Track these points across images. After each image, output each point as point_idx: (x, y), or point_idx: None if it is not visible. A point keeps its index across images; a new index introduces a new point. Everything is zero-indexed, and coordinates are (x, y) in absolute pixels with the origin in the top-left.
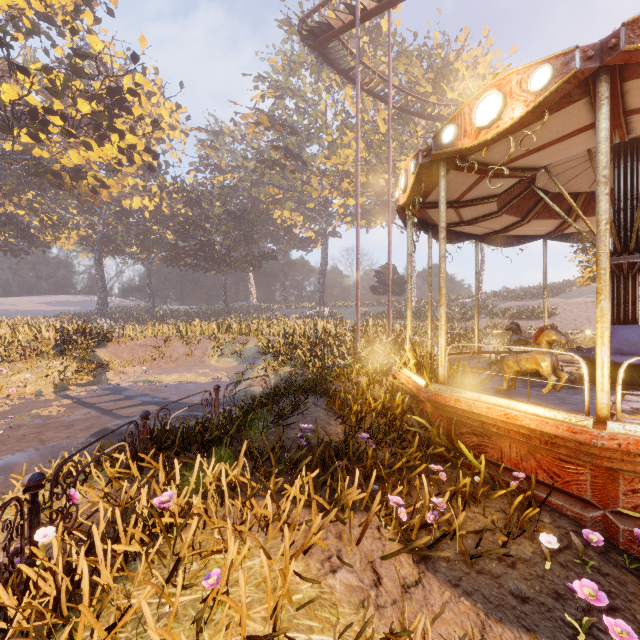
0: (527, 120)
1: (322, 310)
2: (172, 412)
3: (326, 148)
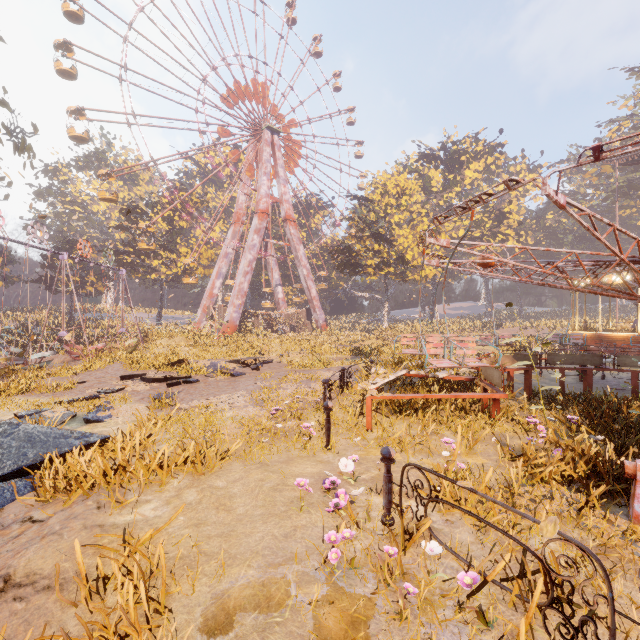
0: None
1: None
2: None
3: None
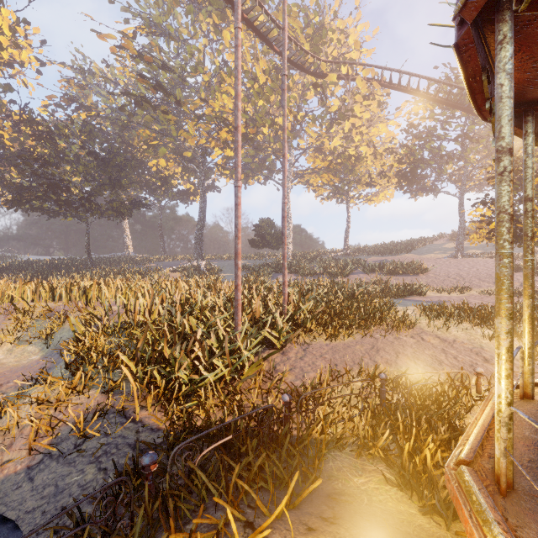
0: None
1: (200, 263)
2: None
3: (203, 90)
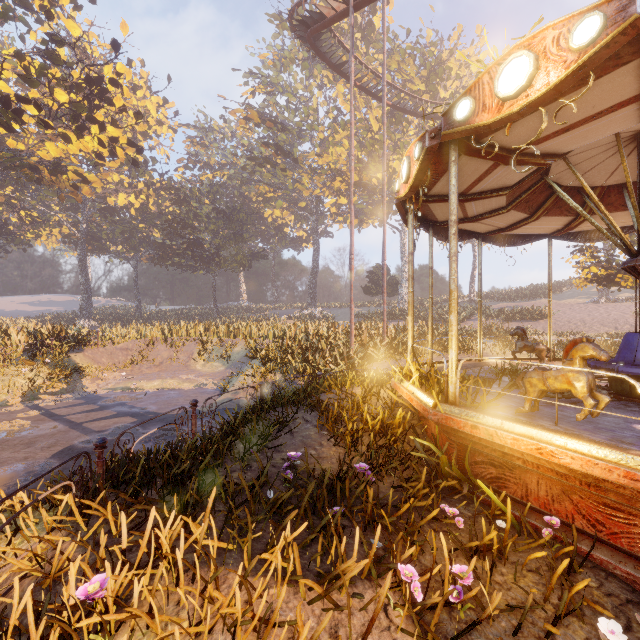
0: (565, 86)
1: (314, 311)
2: (149, 425)
3: (318, 146)
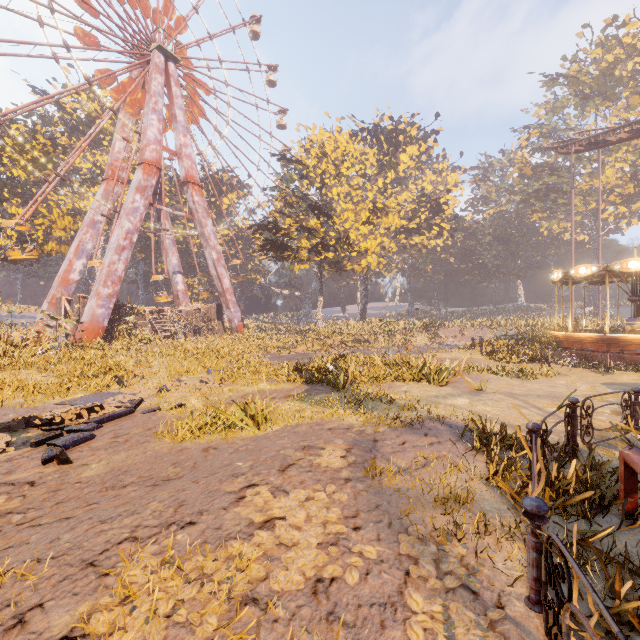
0: (561, 279)
1: None
2: None
3: (587, 175)
